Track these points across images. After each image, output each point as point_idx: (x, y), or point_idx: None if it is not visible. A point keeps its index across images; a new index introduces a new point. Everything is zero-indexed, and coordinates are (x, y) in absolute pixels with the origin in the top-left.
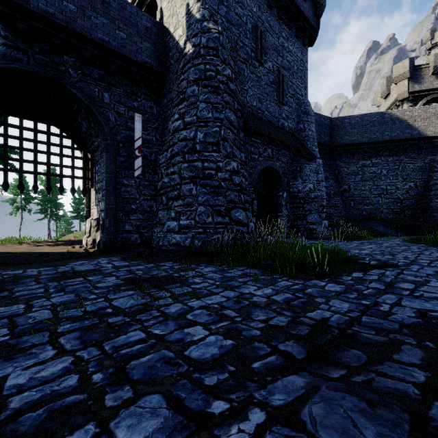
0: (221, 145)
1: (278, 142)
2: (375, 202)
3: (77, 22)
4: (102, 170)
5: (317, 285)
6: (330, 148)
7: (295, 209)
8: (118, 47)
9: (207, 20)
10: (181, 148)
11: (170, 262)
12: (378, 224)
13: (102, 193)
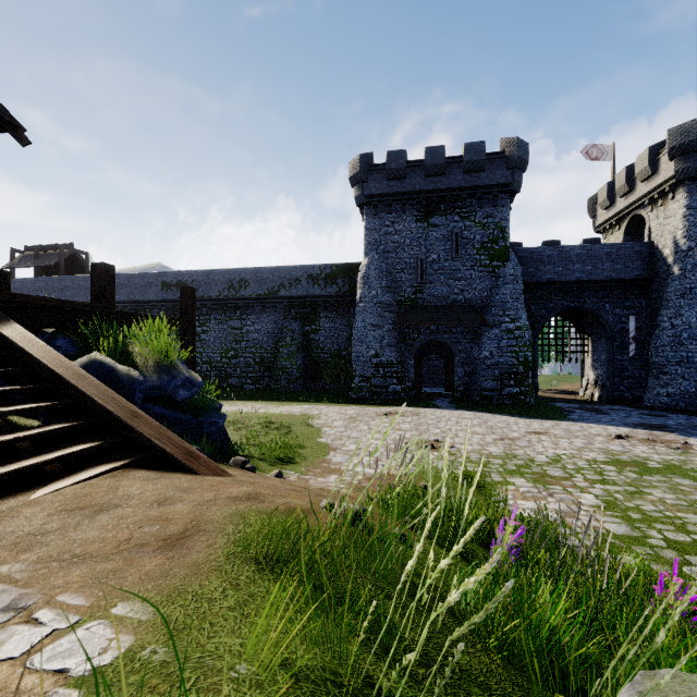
0: None
1: None
2: None
3: (592, 274)
4: (600, 348)
5: None
6: None
7: None
8: (616, 276)
9: (693, 249)
10: (668, 342)
11: (660, 411)
12: None
13: (600, 363)
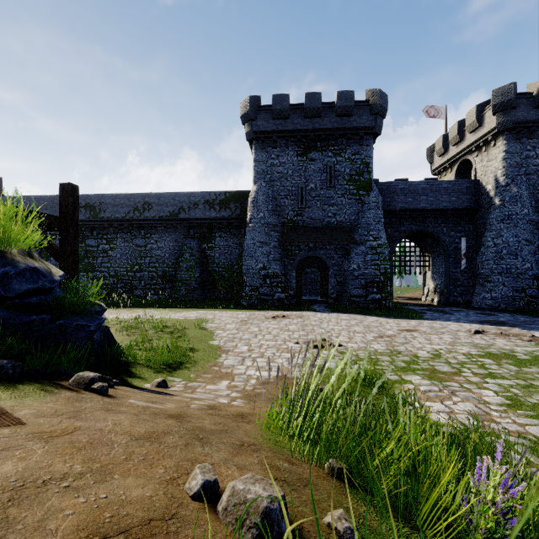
0: (518, 255)
1: None
2: None
3: (434, 204)
4: (439, 263)
5: None
6: None
7: None
8: (451, 206)
9: (509, 185)
10: (492, 257)
11: (489, 311)
12: None
13: (439, 275)
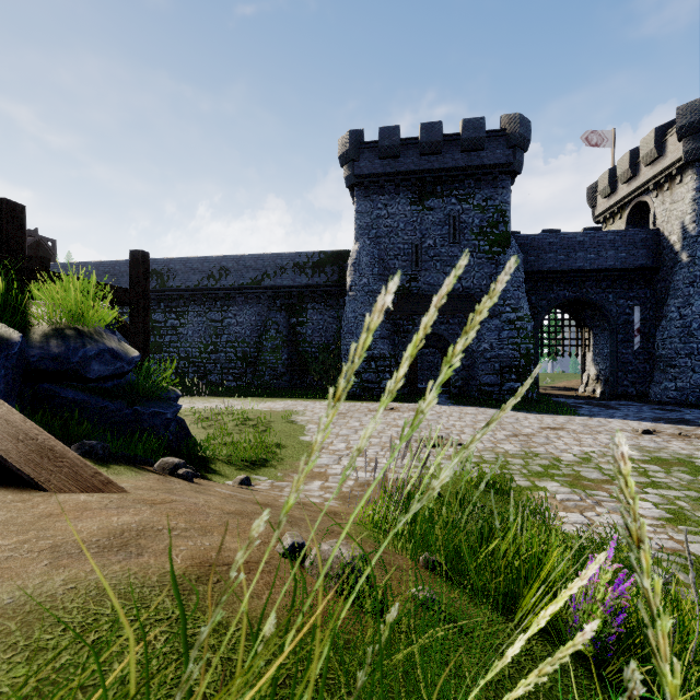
0: None
1: None
2: None
3: (595, 263)
4: (603, 342)
5: None
6: None
7: None
8: (620, 265)
9: None
10: (677, 333)
11: (671, 406)
12: None
13: (603, 358)
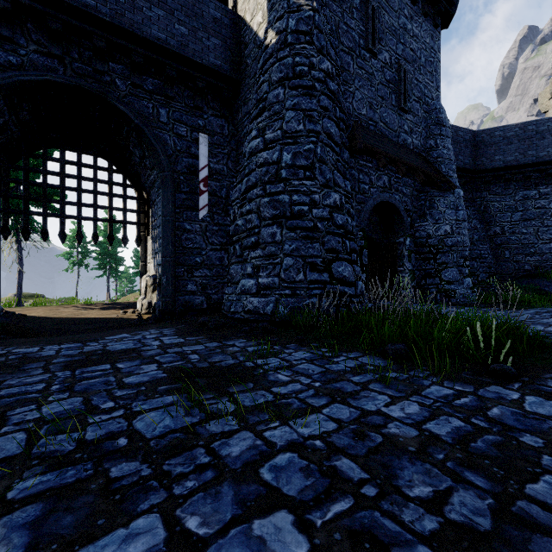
0: (317, 169)
1: (400, 164)
2: (544, 251)
3: (125, 17)
4: (160, 211)
5: (506, 399)
6: (473, 174)
7: (423, 262)
8: (177, 47)
9: None
10: (260, 177)
11: (243, 340)
12: (551, 283)
13: (160, 242)
